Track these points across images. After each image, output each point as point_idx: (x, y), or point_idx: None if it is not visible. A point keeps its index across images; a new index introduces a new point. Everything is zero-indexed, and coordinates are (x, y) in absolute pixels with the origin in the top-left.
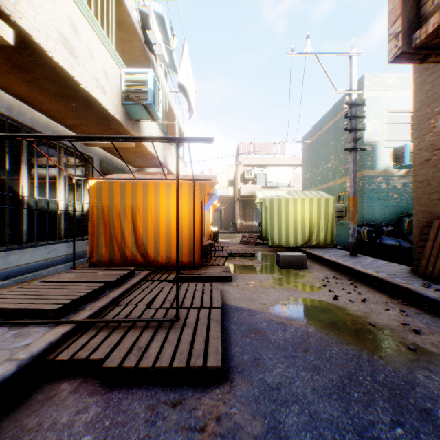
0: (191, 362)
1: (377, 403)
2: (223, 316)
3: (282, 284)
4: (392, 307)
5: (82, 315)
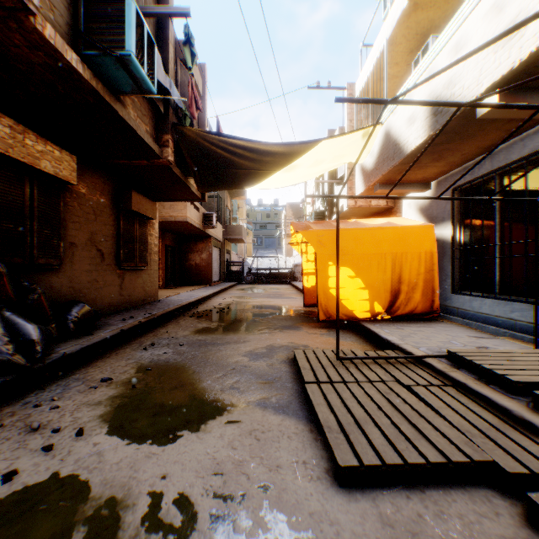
0: (311, 350)
1: (220, 354)
2: (303, 396)
3: (95, 538)
4: (27, 414)
5: (437, 363)
